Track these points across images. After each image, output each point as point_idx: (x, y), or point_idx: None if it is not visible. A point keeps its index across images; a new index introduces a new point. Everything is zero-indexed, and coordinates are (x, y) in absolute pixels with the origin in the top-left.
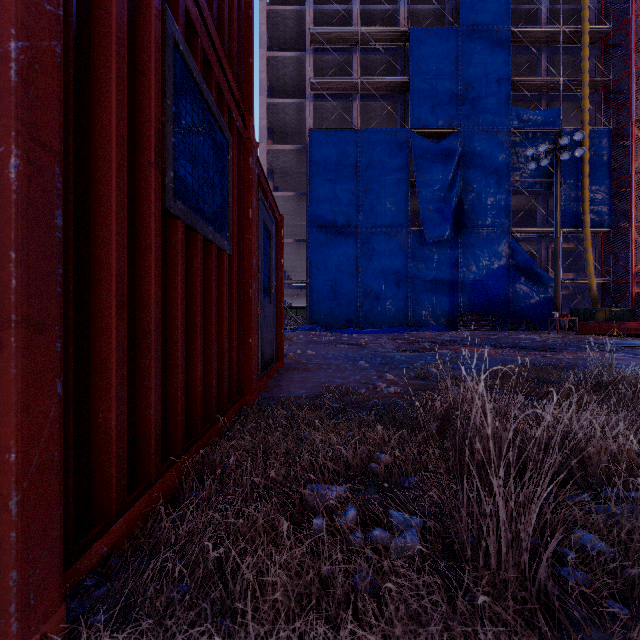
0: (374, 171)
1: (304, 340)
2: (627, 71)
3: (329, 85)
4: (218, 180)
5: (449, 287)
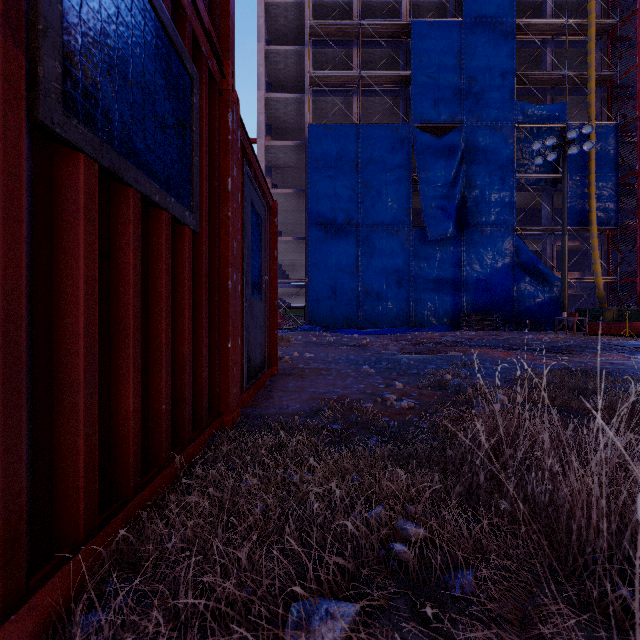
0: (375, 167)
1: (303, 341)
2: (634, 65)
3: (329, 79)
4: (174, 124)
5: (452, 286)
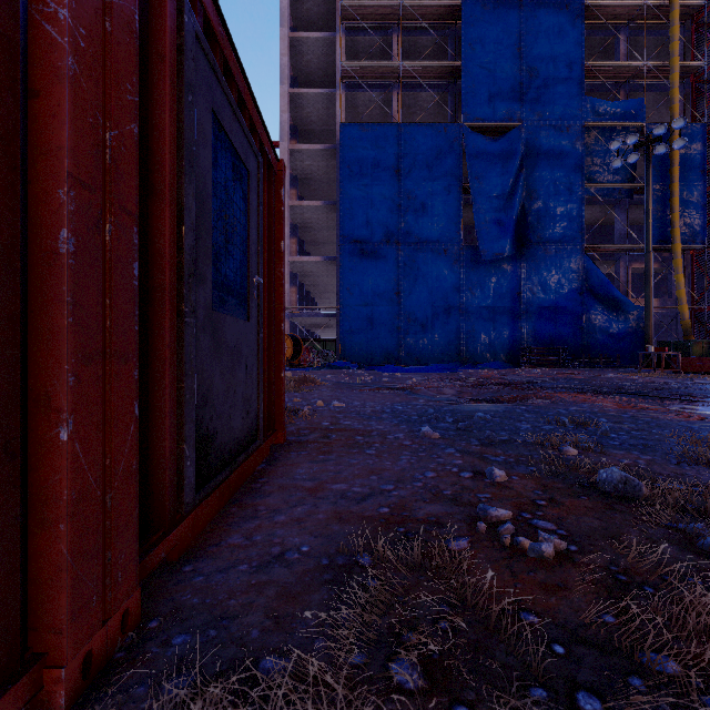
0: (419, 174)
1: (332, 381)
2: None
3: (364, 71)
4: None
5: (510, 315)
